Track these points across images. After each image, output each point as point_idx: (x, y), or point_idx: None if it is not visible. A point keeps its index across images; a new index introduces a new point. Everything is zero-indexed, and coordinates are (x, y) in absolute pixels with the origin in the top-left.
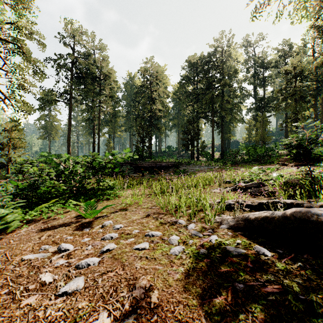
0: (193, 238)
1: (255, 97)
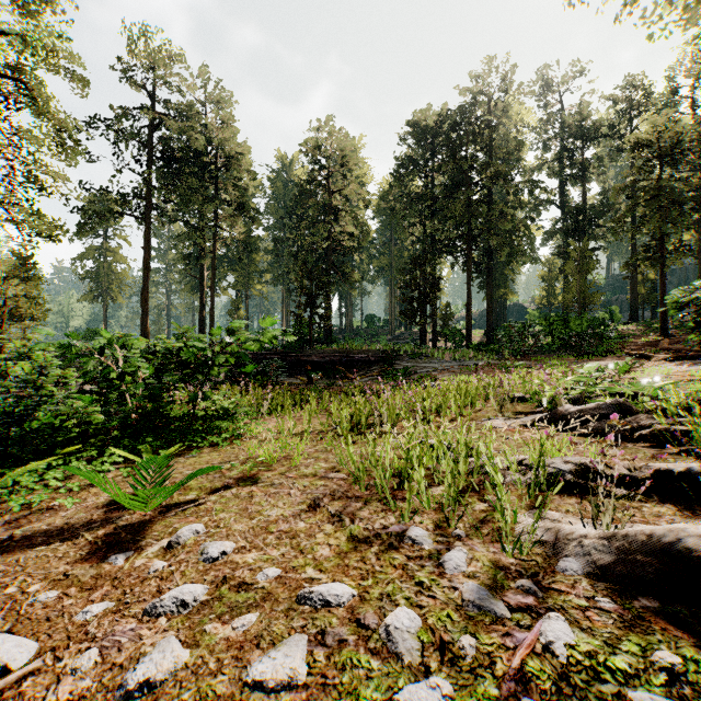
0: (475, 627)
1: (563, 207)
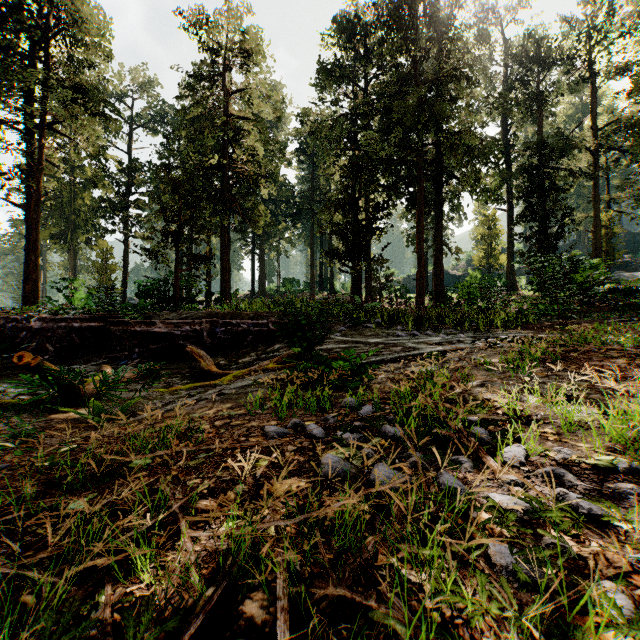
0: None
1: (507, 153)
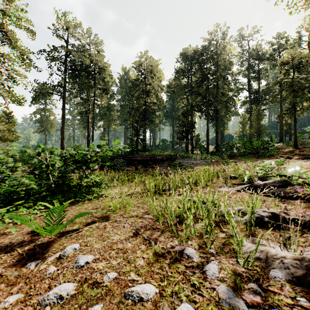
0: None
1: (249, 91)
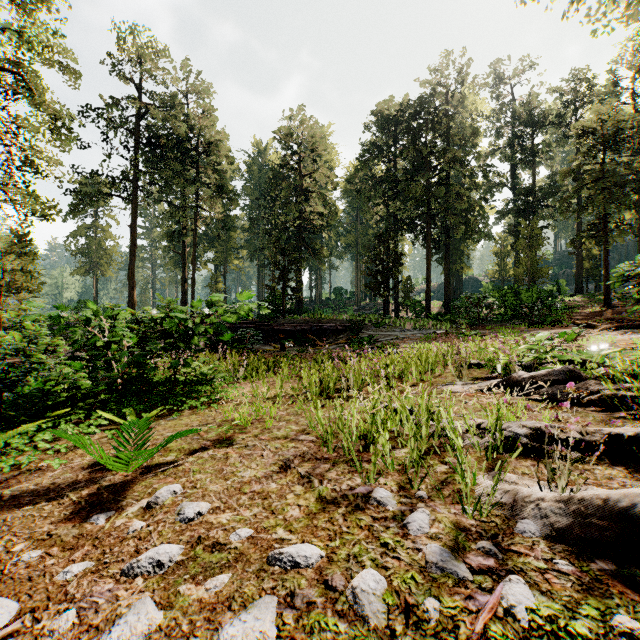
0: (438, 589)
1: (514, 189)
